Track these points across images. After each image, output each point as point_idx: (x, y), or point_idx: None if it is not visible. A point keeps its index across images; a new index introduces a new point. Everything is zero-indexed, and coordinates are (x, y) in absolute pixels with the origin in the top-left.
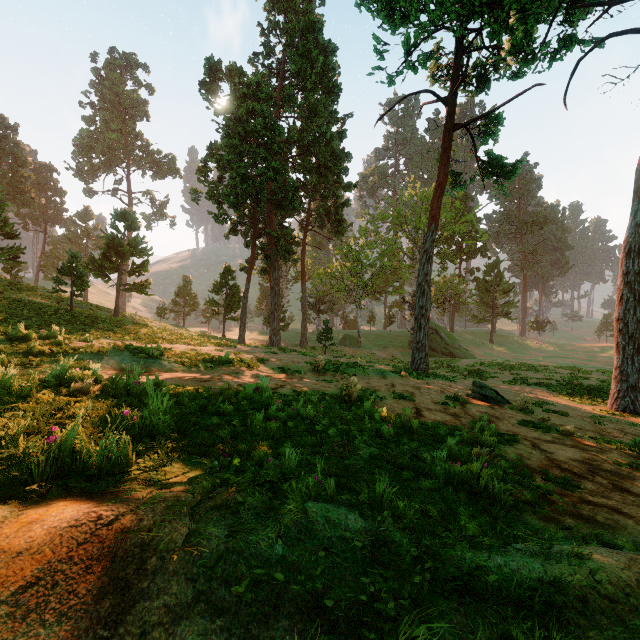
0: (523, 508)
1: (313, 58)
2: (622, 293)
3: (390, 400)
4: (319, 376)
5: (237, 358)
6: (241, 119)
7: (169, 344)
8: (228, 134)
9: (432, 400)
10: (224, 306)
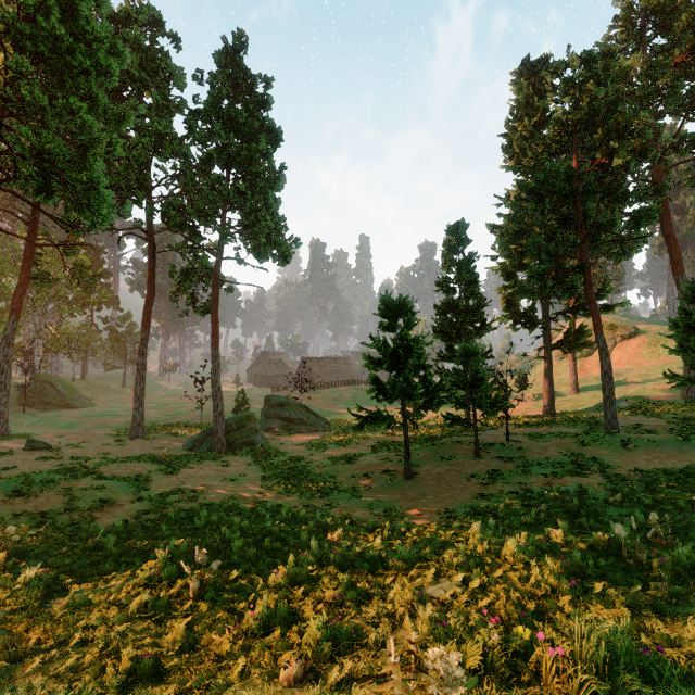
0: None
1: None
2: (136, 375)
3: None
4: None
5: None
6: None
7: None
8: None
9: None
10: None
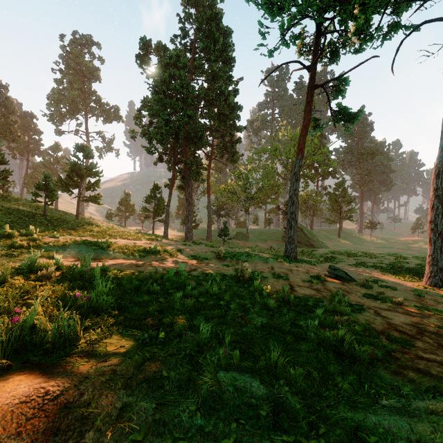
0: (377, 364)
1: (215, 38)
2: (433, 203)
3: (271, 279)
4: (220, 262)
5: (162, 249)
6: (165, 81)
7: (114, 239)
8: (156, 91)
9: (301, 279)
10: (153, 212)
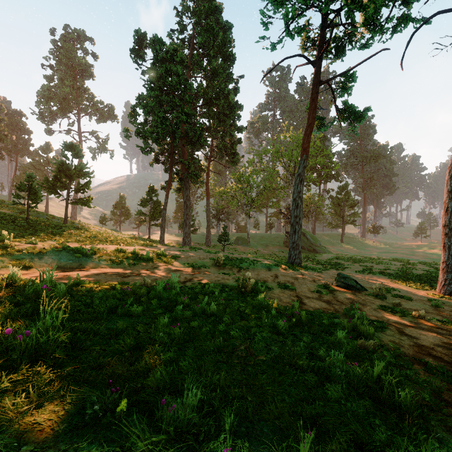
0: (430, 418)
1: (215, 33)
2: (447, 206)
3: (276, 290)
4: (220, 270)
5: (156, 256)
6: (161, 76)
7: (103, 245)
8: (151, 87)
9: (308, 289)
10: (149, 216)
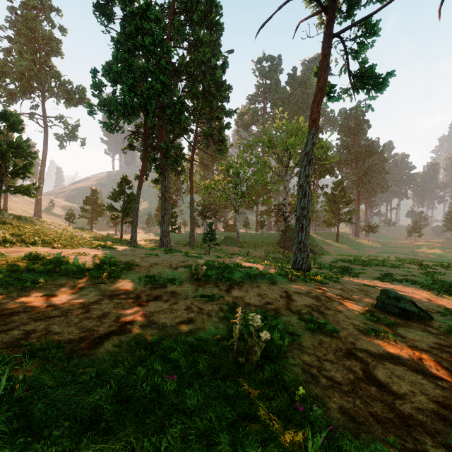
0: None
1: None
2: None
3: (305, 337)
4: (198, 287)
5: (96, 264)
6: (131, 36)
7: (21, 247)
8: (118, 49)
9: (354, 325)
10: (121, 211)
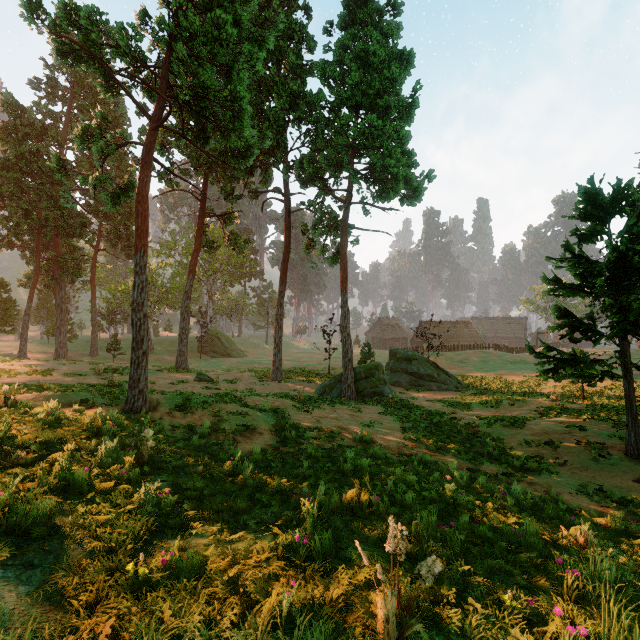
0: None
1: None
2: (275, 324)
3: None
4: (100, 377)
5: (32, 370)
6: (23, 155)
7: None
8: (7, 166)
9: (167, 383)
10: None
